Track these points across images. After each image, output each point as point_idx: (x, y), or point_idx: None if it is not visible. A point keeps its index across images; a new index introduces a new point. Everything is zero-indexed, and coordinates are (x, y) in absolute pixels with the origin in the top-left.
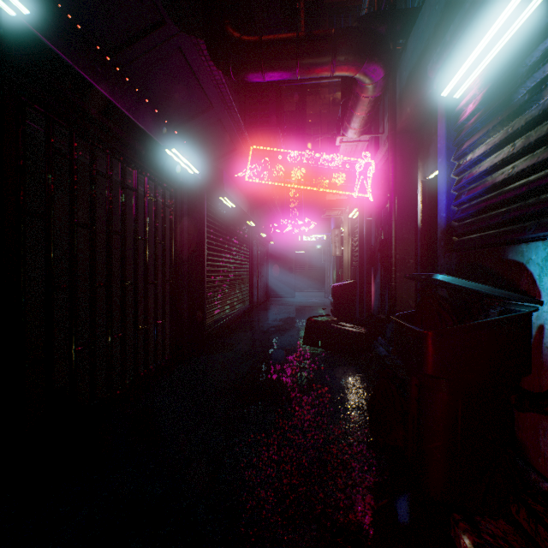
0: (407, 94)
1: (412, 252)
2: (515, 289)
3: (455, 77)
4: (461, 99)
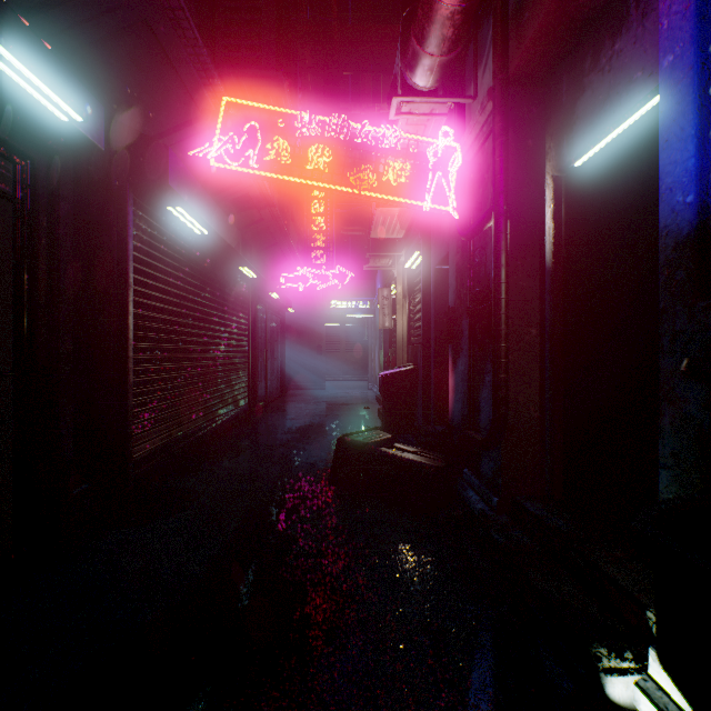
0: None
1: (534, 314)
2: None
3: None
4: None
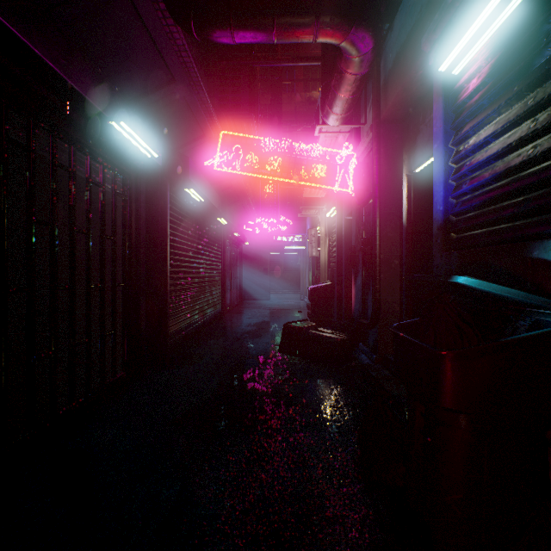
0: (393, 77)
1: (396, 252)
2: (548, 295)
3: (458, 46)
4: (462, 75)
